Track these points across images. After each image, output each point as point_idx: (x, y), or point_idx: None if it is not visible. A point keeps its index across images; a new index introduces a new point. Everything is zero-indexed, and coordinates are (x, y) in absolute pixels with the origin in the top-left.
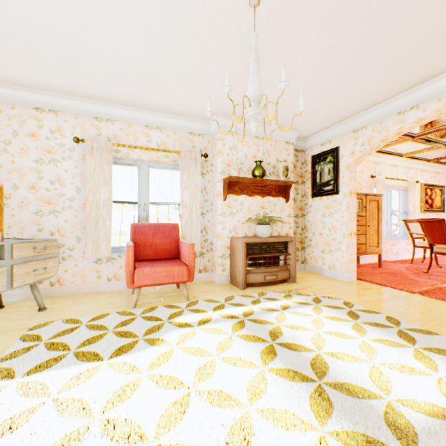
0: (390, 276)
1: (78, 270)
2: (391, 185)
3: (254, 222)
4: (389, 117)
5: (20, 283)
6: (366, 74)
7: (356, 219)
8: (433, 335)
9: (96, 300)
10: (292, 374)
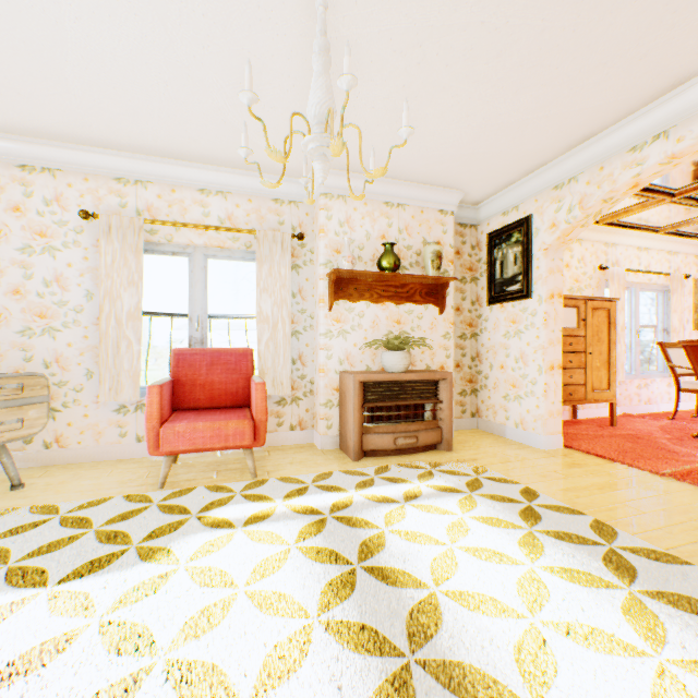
0: (627, 442)
1: (89, 423)
2: (638, 282)
3: (382, 347)
4: (617, 157)
5: None
6: (563, 78)
7: (567, 342)
8: (678, 564)
9: (110, 472)
10: (366, 635)
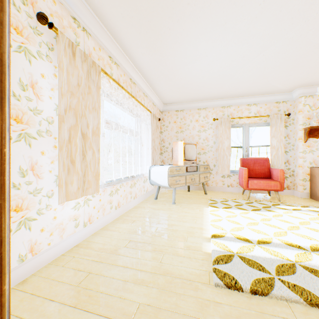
0: None
1: (214, 179)
2: None
3: None
4: None
5: (201, 181)
6: None
7: None
8: None
9: (225, 194)
10: None
